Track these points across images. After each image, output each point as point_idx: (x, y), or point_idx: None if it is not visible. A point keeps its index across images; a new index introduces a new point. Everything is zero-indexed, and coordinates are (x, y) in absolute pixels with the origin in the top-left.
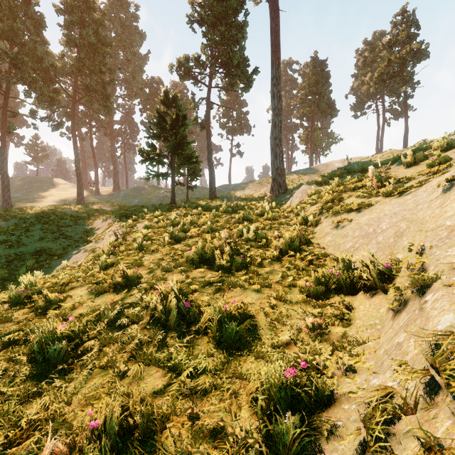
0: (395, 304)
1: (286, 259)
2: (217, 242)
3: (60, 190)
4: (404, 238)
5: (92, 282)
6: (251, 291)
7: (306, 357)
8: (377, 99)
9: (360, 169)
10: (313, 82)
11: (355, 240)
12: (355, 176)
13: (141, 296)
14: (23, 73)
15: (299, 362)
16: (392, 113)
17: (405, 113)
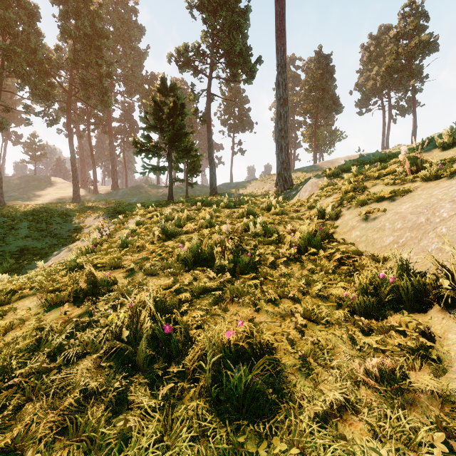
0: None
1: (306, 259)
2: (217, 237)
3: (58, 189)
4: None
5: (48, 289)
6: (264, 304)
7: None
8: (382, 95)
9: (377, 159)
10: (317, 77)
11: (397, 234)
12: (372, 166)
13: (108, 310)
14: (16, 66)
15: None
16: (399, 109)
17: (413, 108)
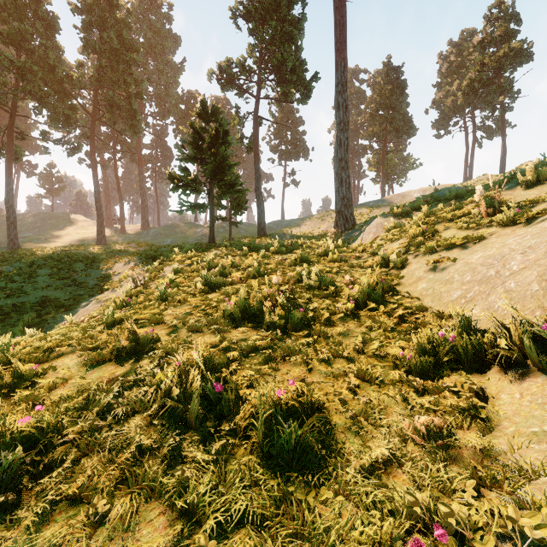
0: None
1: (365, 315)
2: (267, 290)
3: (79, 228)
4: None
5: (87, 347)
6: (317, 364)
7: (429, 502)
8: (465, 114)
9: (454, 196)
10: (385, 93)
11: (465, 287)
12: (447, 205)
13: (153, 369)
14: (32, 86)
15: (420, 513)
16: (485, 131)
17: (502, 130)
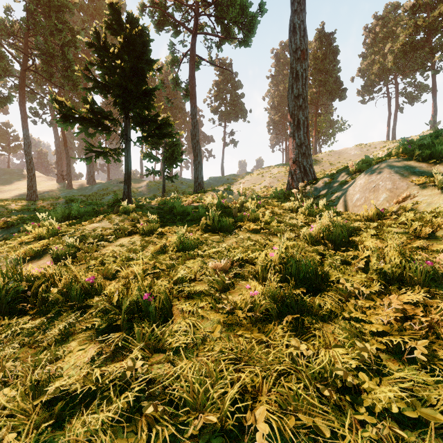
0: None
1: None
2: None
3: None
4: None
5: None
6: None
7: None
8: (388, 81)
9: None
10: (319, 58)
11: None
12: None
13: None
14: None
15: None
16: (406, 96)
17: (433, 90)
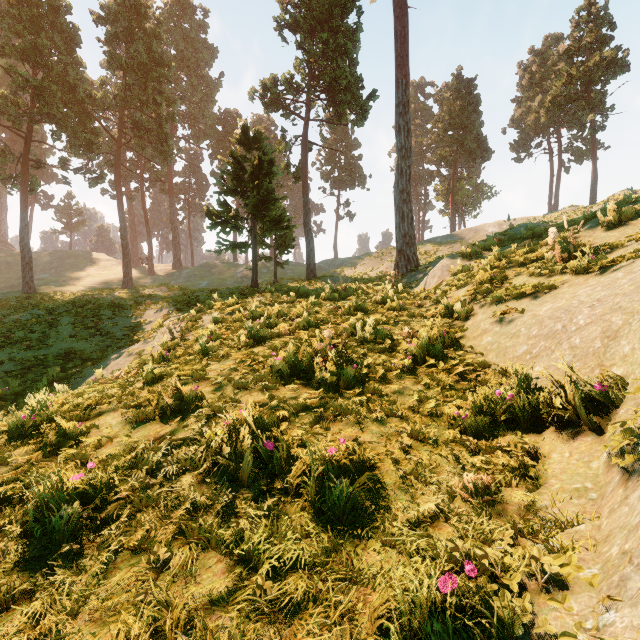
0: (628, 460)
1: (423, 371)
2: (318, 345)
3: (102, 268)
4: (622, 341)
5: (129, 404)
6: (370, 423)
7: (469, 549)
8: (549, 134)
9: (530, 234)
10: (455, 110)
11: (531, 342)
12: (522, 245)
13: (200, 427)
14: (50, 108)
15: (458, 557)
16: (573, 153)
17: (593, 153)
